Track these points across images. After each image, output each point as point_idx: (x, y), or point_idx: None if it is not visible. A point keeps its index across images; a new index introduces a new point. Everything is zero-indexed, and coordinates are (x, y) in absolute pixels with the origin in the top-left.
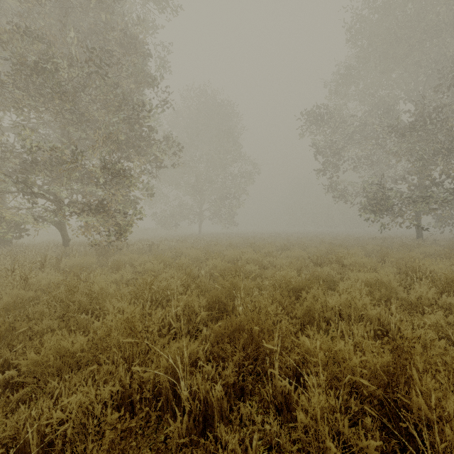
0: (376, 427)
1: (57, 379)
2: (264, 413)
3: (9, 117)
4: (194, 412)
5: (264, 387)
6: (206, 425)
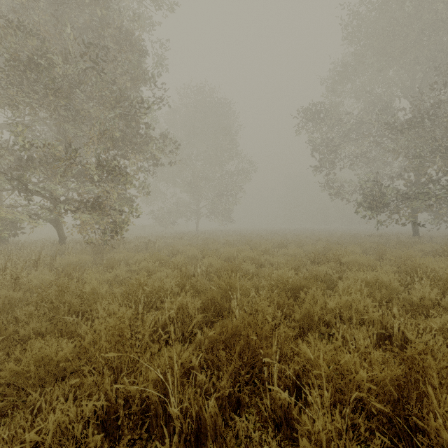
0: (385, 447)
1: (40, 390)
2: (261, 427)
3: (4, 114)
4: (185, 431)
5: (261, 397)
6: (199, 443)
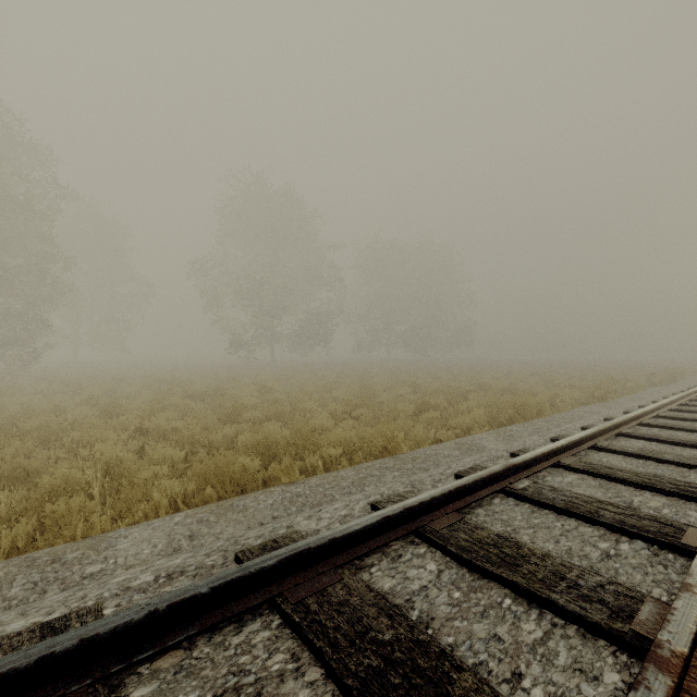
0: None
1: None
2: None
3: None
4: None
5: None
6: None
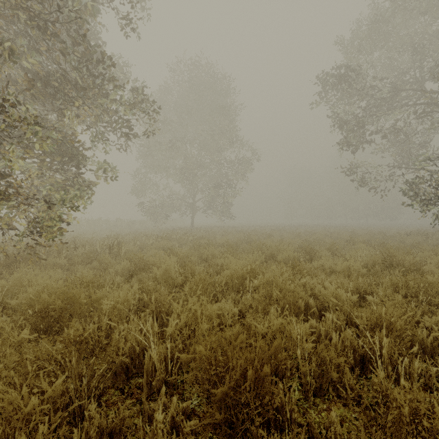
0: None
1: None
2: None
3: None
4: None
5: None
6: None
